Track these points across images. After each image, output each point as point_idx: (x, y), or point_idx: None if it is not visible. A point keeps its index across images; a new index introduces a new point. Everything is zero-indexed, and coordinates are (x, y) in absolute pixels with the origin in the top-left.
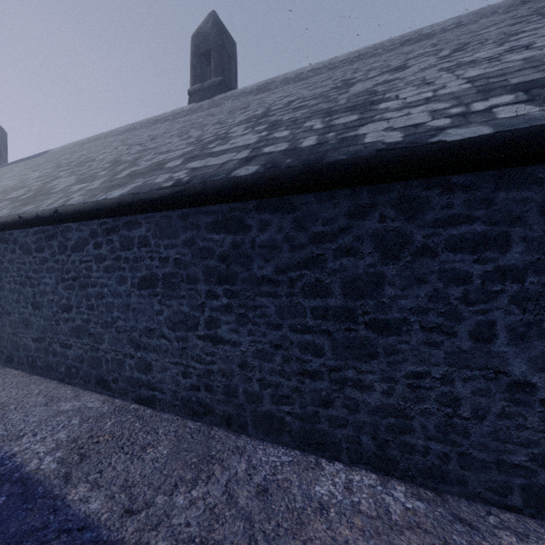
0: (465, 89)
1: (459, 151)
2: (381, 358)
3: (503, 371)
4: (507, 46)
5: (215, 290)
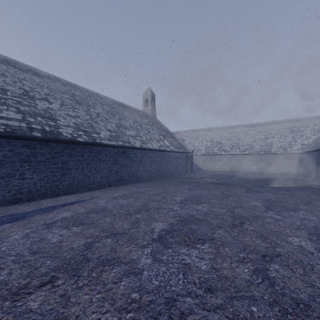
0: (75, 126)
1: (81, 142)
2: (68, 175)
3: (84, 173)
4: (76, 114)
5: (24, 165)
